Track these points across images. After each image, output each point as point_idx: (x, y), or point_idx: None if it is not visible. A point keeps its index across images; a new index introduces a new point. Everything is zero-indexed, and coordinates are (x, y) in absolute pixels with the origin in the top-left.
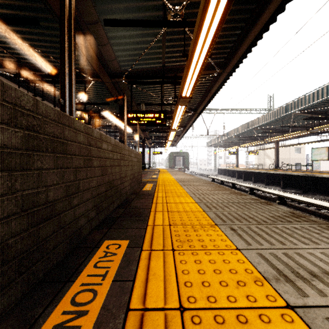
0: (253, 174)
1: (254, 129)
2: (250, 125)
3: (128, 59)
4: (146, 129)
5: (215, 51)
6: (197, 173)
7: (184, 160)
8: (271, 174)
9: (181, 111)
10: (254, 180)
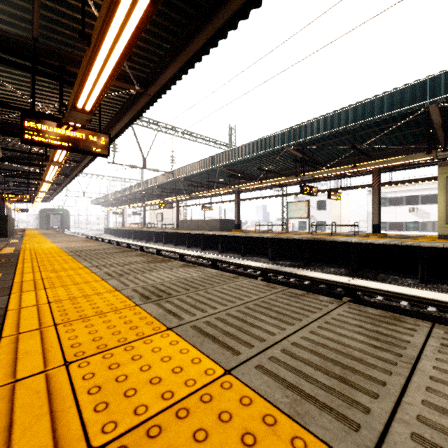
0: (122, 231)
1: (121, 197)
2: (117, 194)
3: (4, 168)
4: (7, 189)
5: (61, 171)
6: (81, 234)
7: (63, 218)
8: (129, 230)
9: (42, 193)
10: (122, 236)
